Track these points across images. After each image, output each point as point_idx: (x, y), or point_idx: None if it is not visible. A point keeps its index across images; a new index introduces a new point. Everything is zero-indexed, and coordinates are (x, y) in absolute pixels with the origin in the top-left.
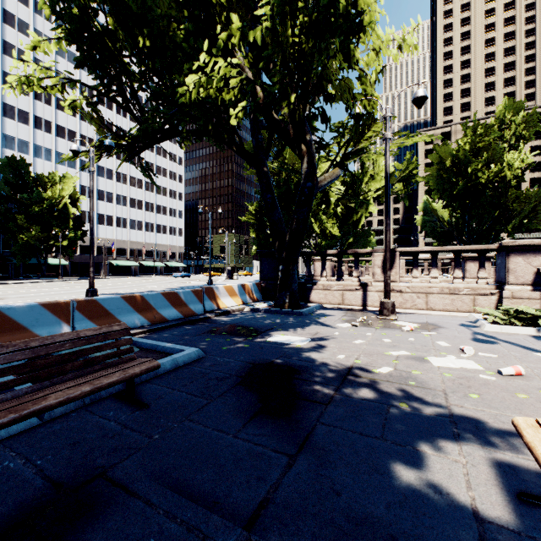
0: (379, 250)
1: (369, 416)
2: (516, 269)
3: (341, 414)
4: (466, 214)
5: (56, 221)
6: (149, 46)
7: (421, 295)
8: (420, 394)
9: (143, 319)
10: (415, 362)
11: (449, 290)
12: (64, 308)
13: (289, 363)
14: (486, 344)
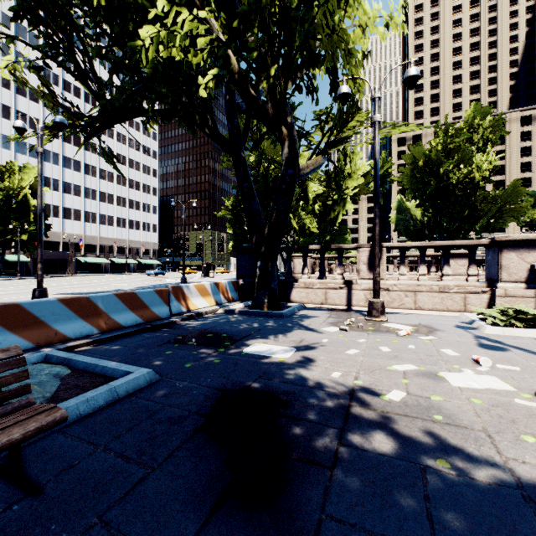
0: (365, 245)
1: (401, 492)
2: (510, 265)
3: (356, 491)
4: (437, 213)
5: (14, 214)
6: (105, 6)
7: (409, 293)
8: (457, 438)
9: (89, 326)
10: (428, 380)
11: (438, 288)
12: None
13: (271, 388)
14: (497, 351)
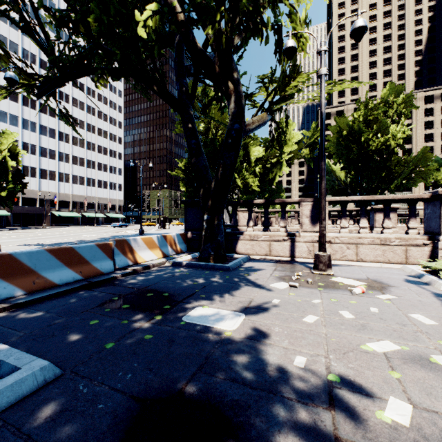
0: (308, 199)
1: None
2: None
3: None
4: (359, 175)
5: None
6: None
7: (351, 246)
8: None
9: (11, 287)
10: (426, 373)
11: (380, 240)
12: None
13: (214, 395)
14: None
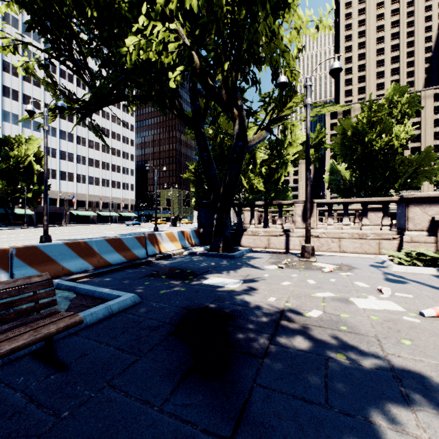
0: (300, 201)
1: (309, 372)
2: (415, 217)
3: (278, 371)
4: (363, 174)
5: (22, 176)
6: (96, 17)
7: (335, 240)
8: (354, 341)
9: (86, 263)
10: (341, 304)
11: (358, 235)
12: (2, 256)
13: (223, 308)
14: (398, 284)
